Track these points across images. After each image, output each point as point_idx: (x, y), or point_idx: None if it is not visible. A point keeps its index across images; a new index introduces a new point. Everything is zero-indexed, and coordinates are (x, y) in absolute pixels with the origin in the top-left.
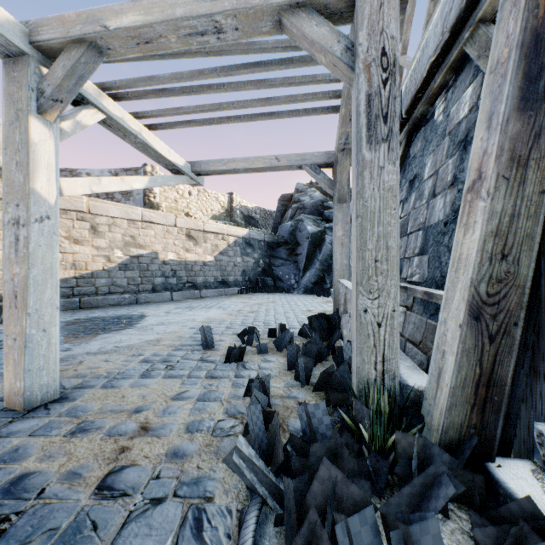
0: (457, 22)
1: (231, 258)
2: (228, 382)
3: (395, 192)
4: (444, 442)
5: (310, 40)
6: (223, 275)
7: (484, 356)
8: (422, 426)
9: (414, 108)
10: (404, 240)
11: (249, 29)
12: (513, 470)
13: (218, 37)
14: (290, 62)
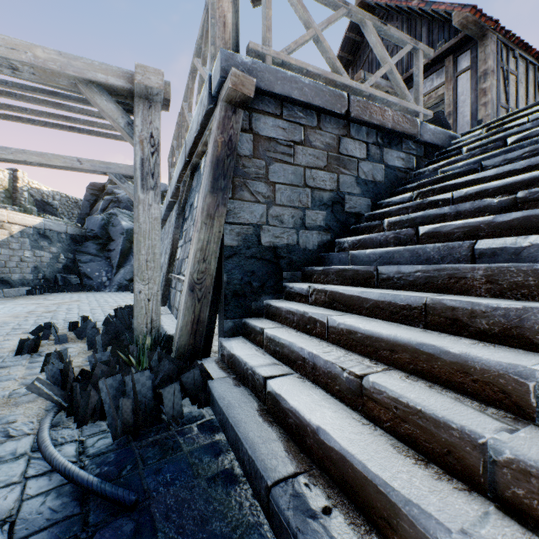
0: (203, 124)
1: (15, 251)
2: (22, 367)
3: (159, 220)
4: (177, 355)
5: (101, 108)
6: (2, 272)
7: (196, 309)
8: (171, 353)
9: (192, 156)
10: (185, 246)
11: (47, 78)
12: (207, 361)
13: (13, 71)
14: (89, 103)
